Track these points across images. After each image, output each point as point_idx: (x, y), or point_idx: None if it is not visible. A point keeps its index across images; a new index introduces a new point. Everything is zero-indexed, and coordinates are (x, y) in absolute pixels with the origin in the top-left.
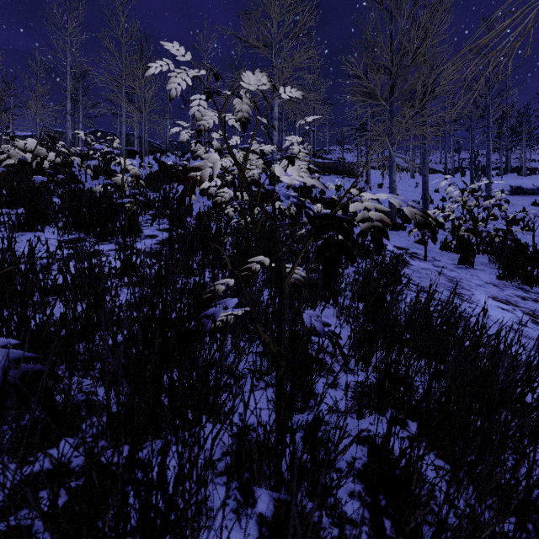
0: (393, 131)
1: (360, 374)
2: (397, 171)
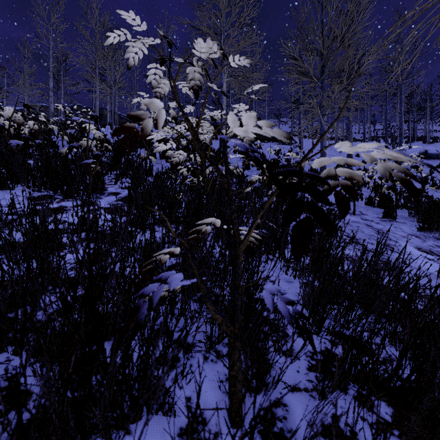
0: (324, 104)
1: (313, 337)
2: (326, 138)
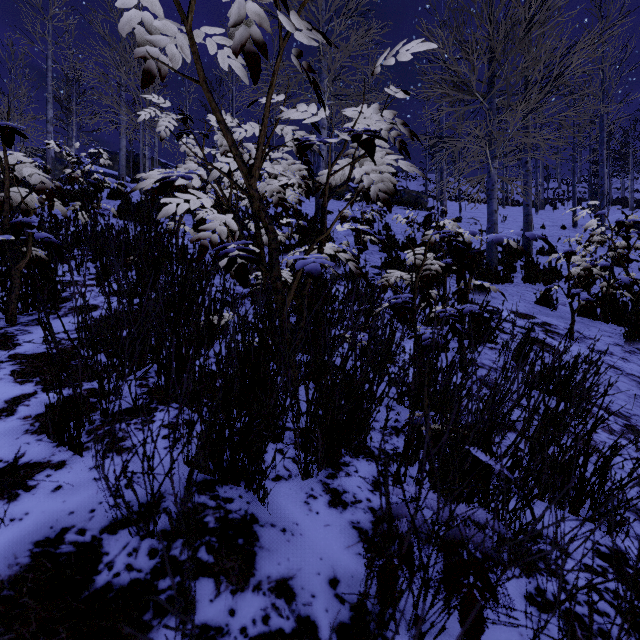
0: (495, 139)
1: None
2: None
